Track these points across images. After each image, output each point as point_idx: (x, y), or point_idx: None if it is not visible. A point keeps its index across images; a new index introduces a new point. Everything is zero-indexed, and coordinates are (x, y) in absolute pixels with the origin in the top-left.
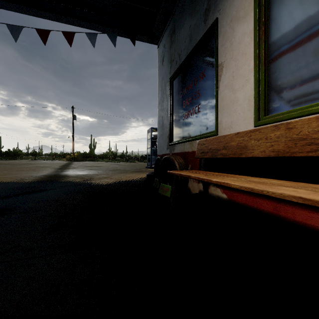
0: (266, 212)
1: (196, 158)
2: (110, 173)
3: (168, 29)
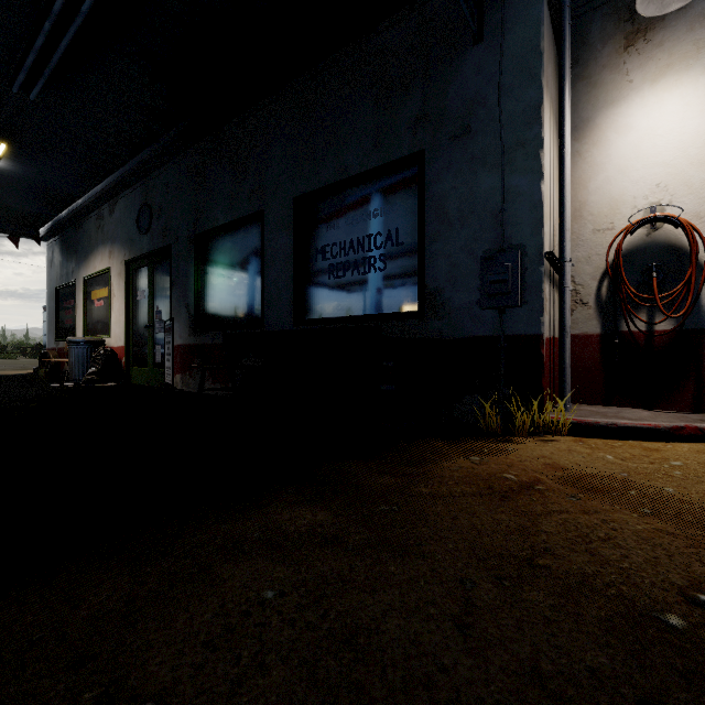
0: None
1: None
2: None
3: (56, 244)
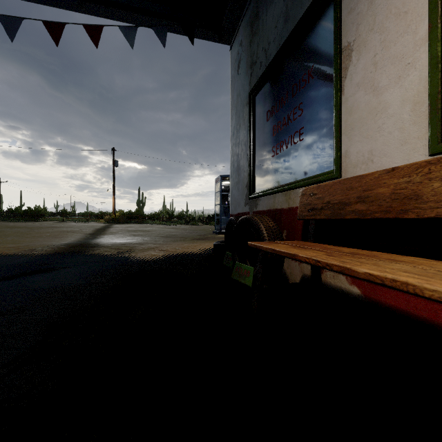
0: None
1: (296, 220)
2: (160, 241)
3: (247, 14)
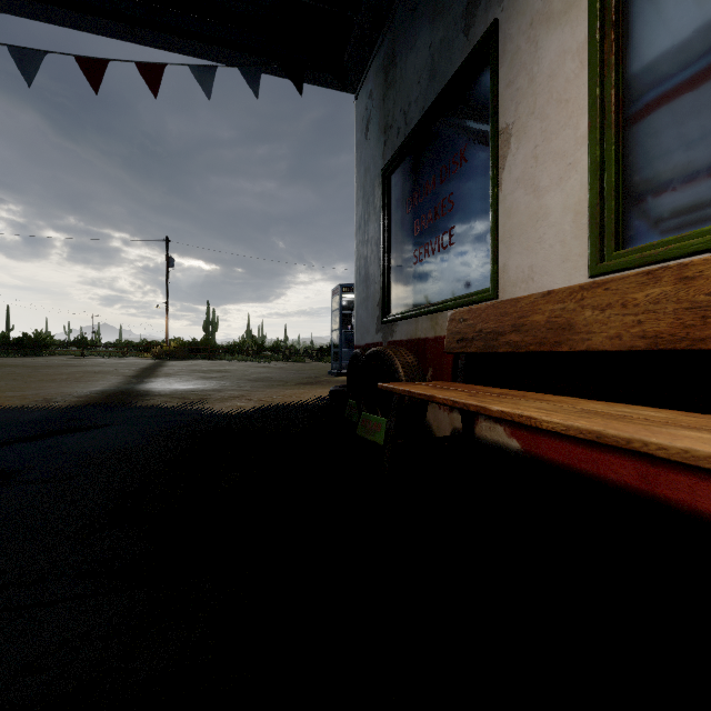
0: (622, 485)
1: (444, 354)
2: (248, 387)
3: (380, 55)
